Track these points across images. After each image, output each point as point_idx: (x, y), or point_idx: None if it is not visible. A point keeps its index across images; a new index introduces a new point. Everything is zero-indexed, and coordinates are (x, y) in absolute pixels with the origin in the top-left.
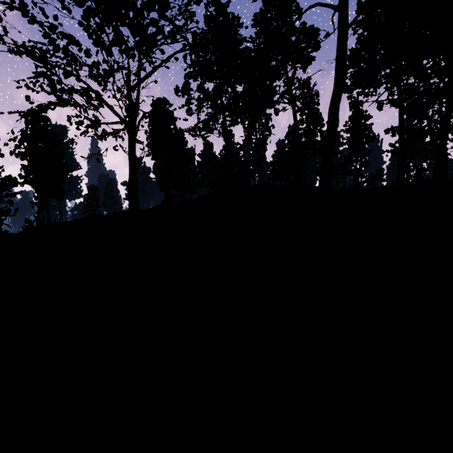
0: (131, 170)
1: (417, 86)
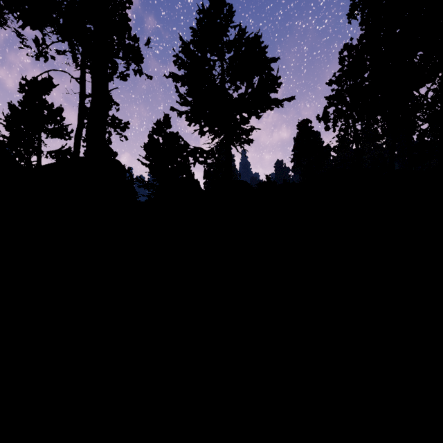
0: None
1: None
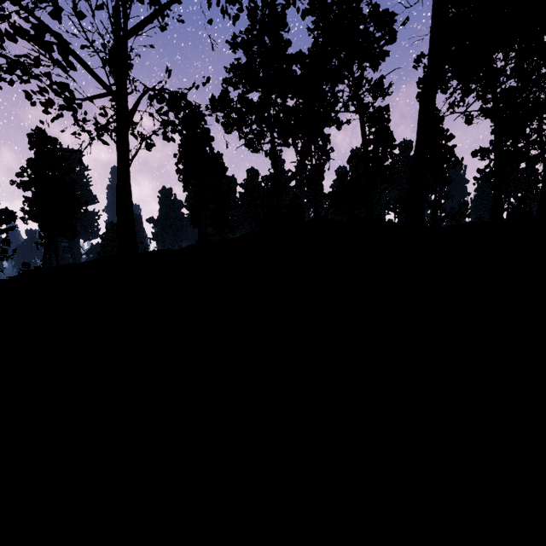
0: (120, 169)
1: (521, 90)
